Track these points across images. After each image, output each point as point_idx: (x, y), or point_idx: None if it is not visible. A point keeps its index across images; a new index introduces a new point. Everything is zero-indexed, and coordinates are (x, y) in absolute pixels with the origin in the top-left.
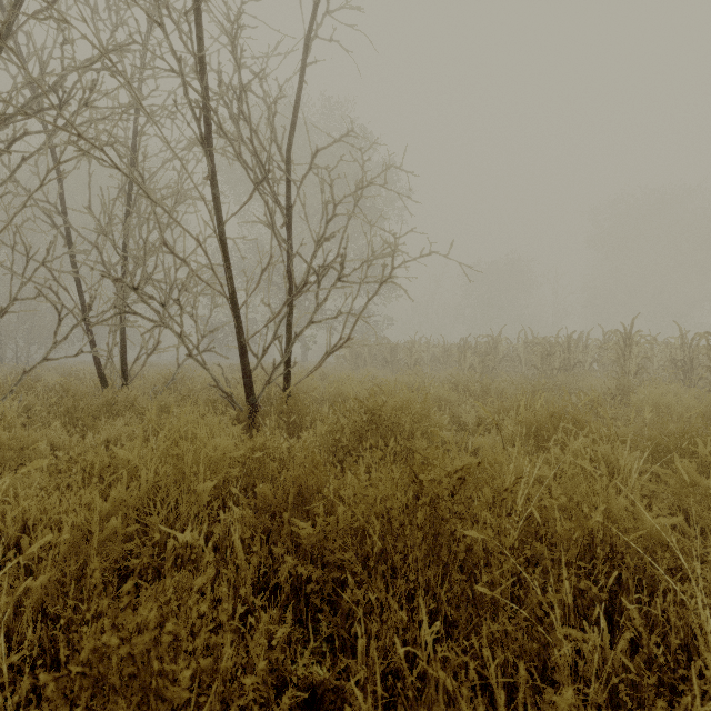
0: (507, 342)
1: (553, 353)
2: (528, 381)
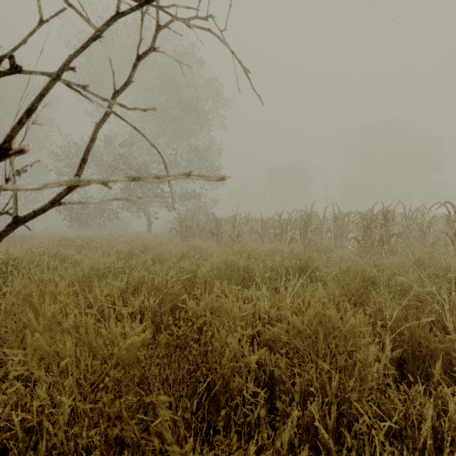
0: (315, 217)
1: (374, 226)
2: (387, 261)
